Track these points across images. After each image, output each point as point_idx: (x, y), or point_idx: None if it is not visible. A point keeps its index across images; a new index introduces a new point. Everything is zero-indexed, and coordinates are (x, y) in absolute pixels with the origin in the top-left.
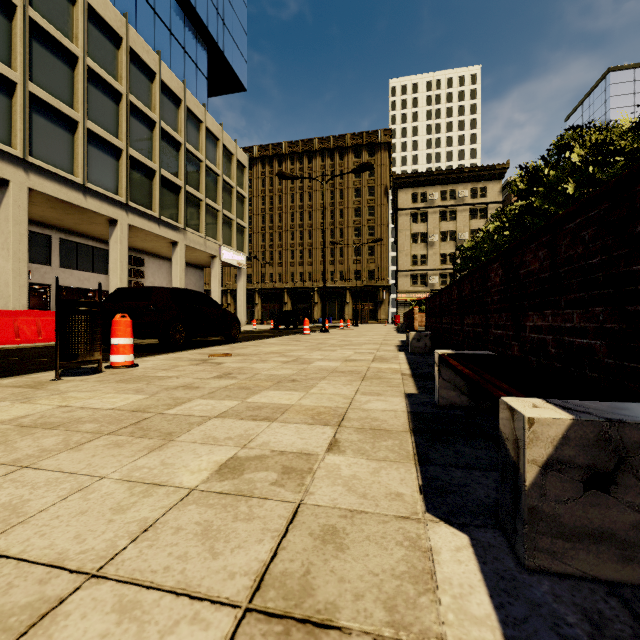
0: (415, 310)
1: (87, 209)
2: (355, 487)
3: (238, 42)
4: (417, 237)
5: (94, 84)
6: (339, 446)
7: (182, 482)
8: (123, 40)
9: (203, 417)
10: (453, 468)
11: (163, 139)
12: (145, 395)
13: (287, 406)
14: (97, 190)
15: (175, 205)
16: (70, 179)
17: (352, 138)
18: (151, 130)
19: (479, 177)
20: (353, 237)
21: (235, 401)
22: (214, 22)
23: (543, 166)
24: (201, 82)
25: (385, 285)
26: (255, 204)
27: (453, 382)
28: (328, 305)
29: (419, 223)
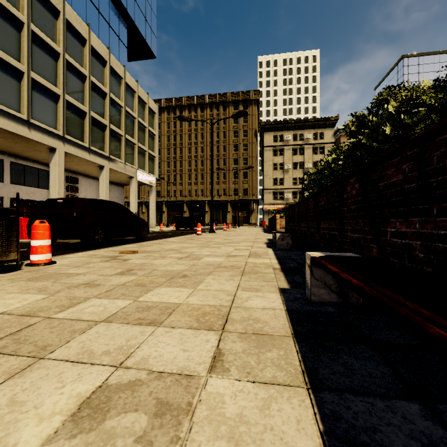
0: (277, 217)
1: (31, 139)
2: (243, 442)
3: (150, 22)
4: (277, 166)
5: (37, 44)
6: (223, 361)
7: (17, 443)
8: (60, 13)
9: (90, 322)
10: (350, 395)
11: (92, 89)
12: (45, 295)
13: (175, 305)
14: (39, 125)
15: (102, 139)
16: (17, 116)
17: (232, 95)
18: (83, 82)
19: (319, 125)
20: (233, 165)
21: (128, 300)
22: (132, 6)
23: (367, 115)
24: (122, 50)
25: (255, 199)
26: (163, 140)
27: (324, 281)
28: (215, 213)
29: (278, 156)
